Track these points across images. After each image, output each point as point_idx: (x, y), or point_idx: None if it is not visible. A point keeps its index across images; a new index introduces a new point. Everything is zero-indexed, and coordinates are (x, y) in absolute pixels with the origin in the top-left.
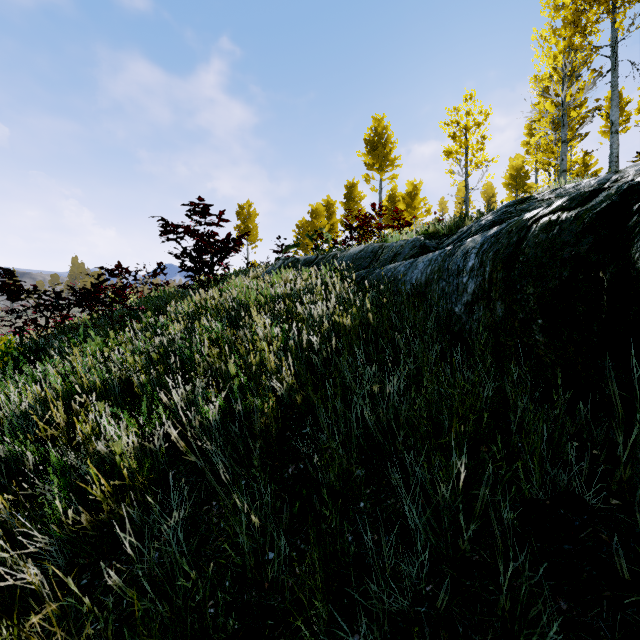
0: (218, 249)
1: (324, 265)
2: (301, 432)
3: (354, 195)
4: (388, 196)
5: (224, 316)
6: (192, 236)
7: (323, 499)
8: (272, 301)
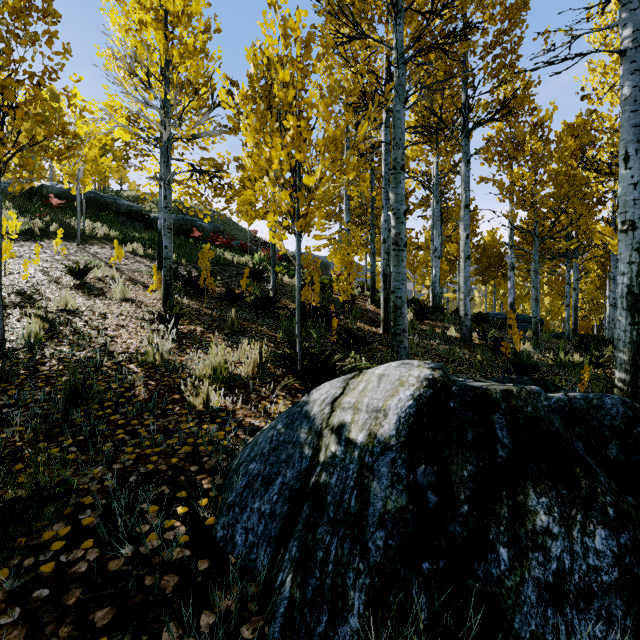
0: None
1: None
2: None
3: None
4: None
5: None
6: None
7: None
8: None
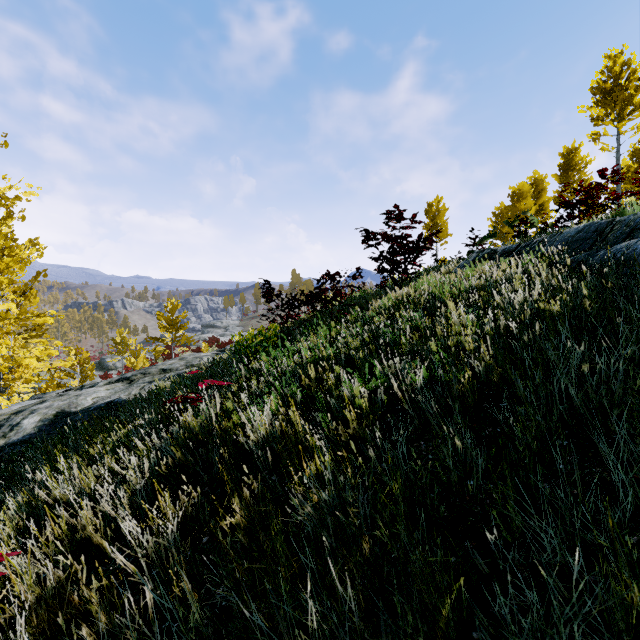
0: (411, 249)
1: (527, 253)
2: (498, 405)
3: (574, 162)
4: (632, 152)
5: (419, 308)
6: (388, 241)
7: (520, 456)
8: (466, 294)
